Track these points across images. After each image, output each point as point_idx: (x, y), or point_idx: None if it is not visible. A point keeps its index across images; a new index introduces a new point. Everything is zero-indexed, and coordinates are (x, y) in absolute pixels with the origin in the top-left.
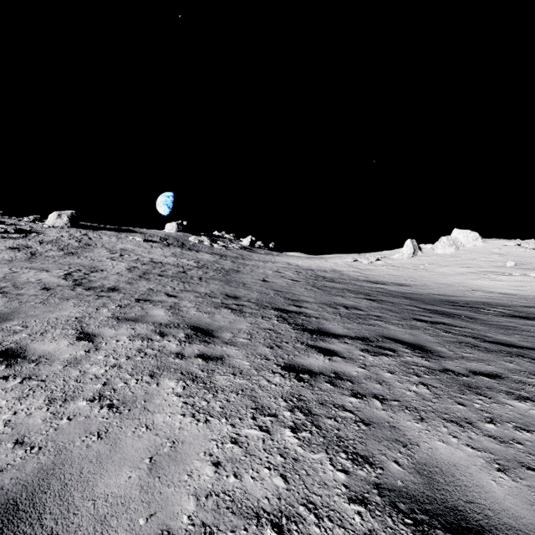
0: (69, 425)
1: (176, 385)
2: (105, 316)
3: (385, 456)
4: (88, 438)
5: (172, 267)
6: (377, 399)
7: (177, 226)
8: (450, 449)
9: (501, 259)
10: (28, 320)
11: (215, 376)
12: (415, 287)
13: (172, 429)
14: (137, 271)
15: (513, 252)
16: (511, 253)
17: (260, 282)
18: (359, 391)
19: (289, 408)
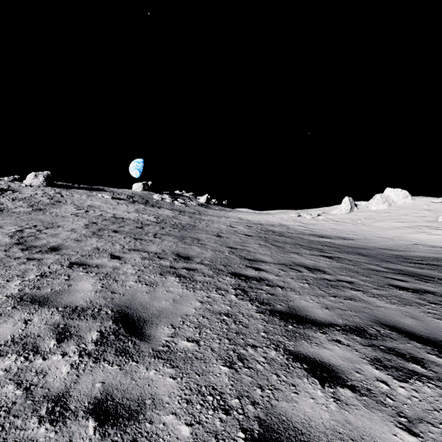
0: None
1: None
2: (7, 294)
3: None
4: None
5: (131, 223)
6: None
7: (143, 185)
8: None
9: (432, 215)
10: None
11: None
12: (359, 241)
13: None
14: (94, 227)
15: (441, 208)
16: (440, 209)
17: (214, 238)
18: None
19: None
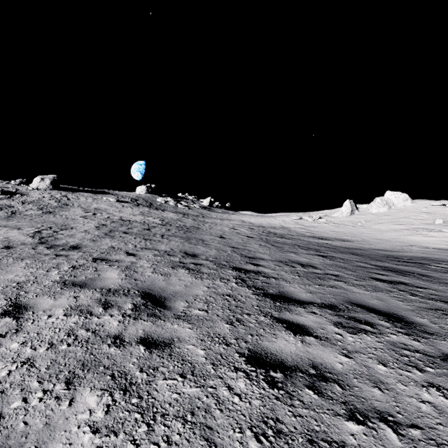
0: None
1: (98, 404)
2: (52, 280)
3: None
4: None
5: (138, 225)
6: (387, 425)
7: (146, 188)
8: None
9: (430, 217)
10: None
11: (156, 381)
12: (357, 243)
13: None
14: (104, 228)
15: (440, 211)
16: (438, 212)
17: (218, 239)
18: (357, 406)
19: None
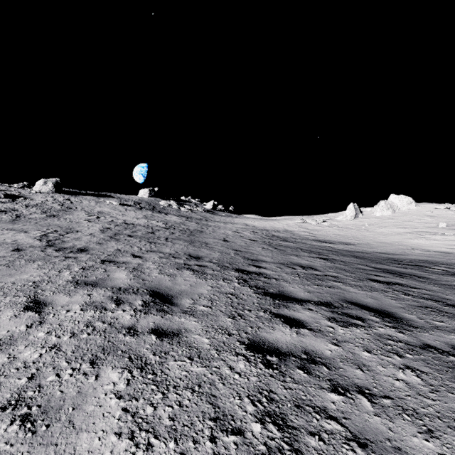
0: None
1: (119, 378)
2: (65, 280)
3: None
4: None
5: (142, 228)
6: (364, 396)
7: (149, 191)
8: None
9: (434, 221)
10: None
11: (168, 362)
12: (360, 246)
13: None
14: (109, 232)
15: (444, 214)
16: (441, 215)
17: (221, 242)
18: (340, 382)
19: (258, 416)
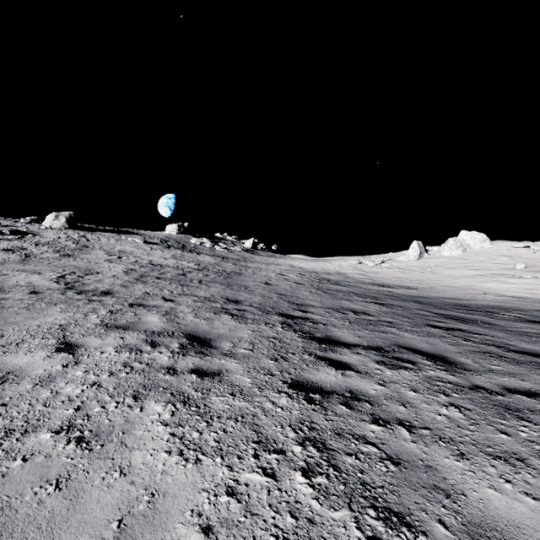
0: (23, 468)
1: (164, 410)
2: (93, 323)
3: (426, 513)
4: (42, 489)
5: (171, 270)
6: (403, 427)
7: (178, 227)
8: (506, 500)
9: (511, 261)
10: (6, 328)
11: (210, 397)
12: (423, 291)
13: (153, 473)
14: (134, 273)
15: (522, 254)
16: (520, 255)
17: (263, 286)
18: (381, 416)
19: (299, 441)
